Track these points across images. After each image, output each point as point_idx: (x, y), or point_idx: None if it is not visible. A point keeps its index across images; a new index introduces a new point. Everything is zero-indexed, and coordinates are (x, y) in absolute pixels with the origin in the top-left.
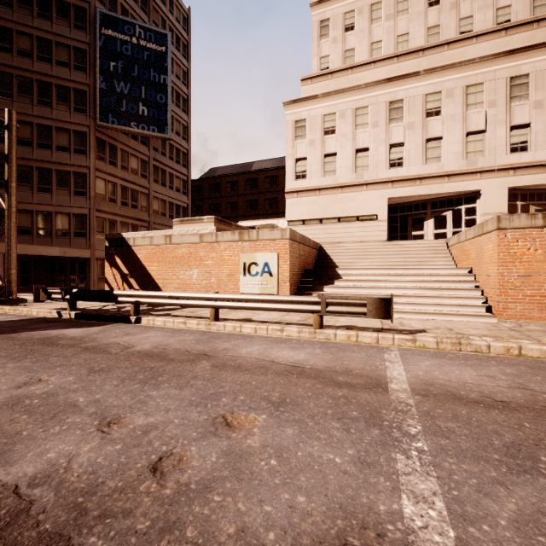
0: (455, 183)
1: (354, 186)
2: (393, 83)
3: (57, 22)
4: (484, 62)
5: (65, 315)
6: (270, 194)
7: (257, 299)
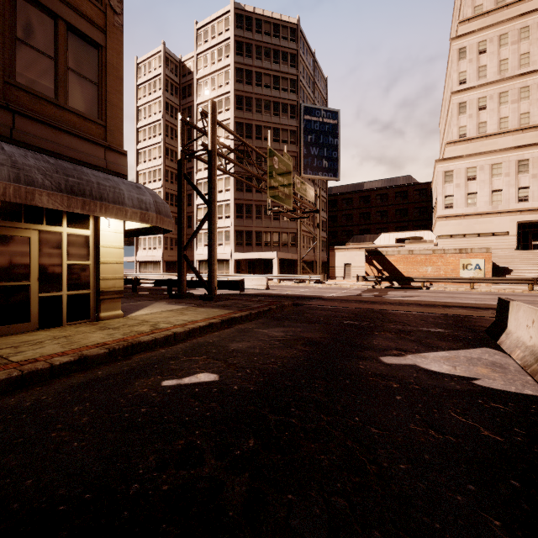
0: None
1: (491, 214)
2: (521, 149)
3: (282, 117)
4: None
5: (377, 288)
6: (381, 208)
7: (499, 279)
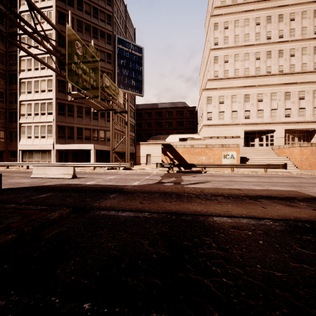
0: (267, 126)
1: (231, 125)
2: (246, 88)
3: (100, 40)
4: (277, 86)
5: (171, 172)
6: (169, 120)
7: (248, 165)
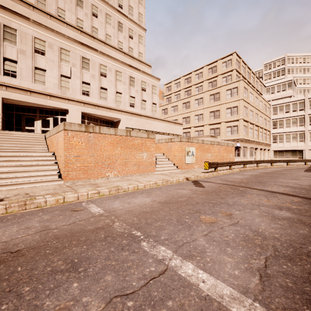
0: (54, 101)
1: None
2: (7, 12)
3: None
4: (70, 40)
5: None
6: None
7: None
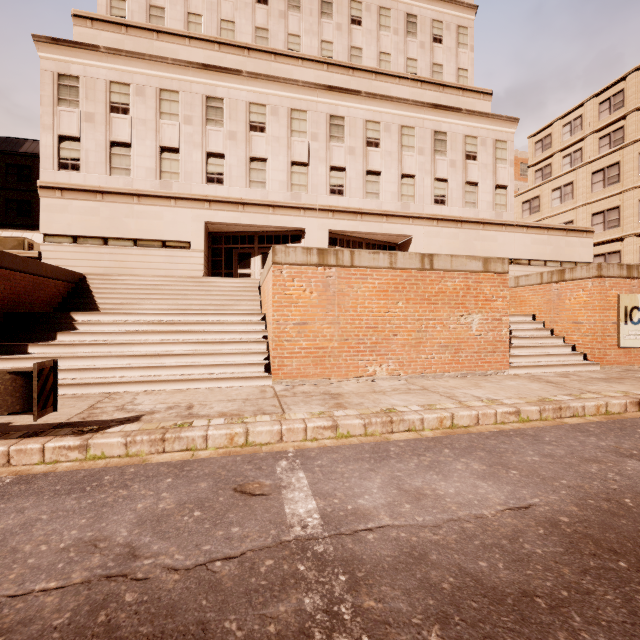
0: (280, 217)
1: (158, 197)
2: (211, 73)
3: None
4: (307, 88)
5: None
6: None
7: None
